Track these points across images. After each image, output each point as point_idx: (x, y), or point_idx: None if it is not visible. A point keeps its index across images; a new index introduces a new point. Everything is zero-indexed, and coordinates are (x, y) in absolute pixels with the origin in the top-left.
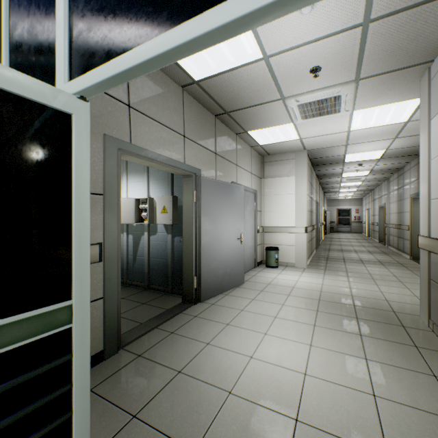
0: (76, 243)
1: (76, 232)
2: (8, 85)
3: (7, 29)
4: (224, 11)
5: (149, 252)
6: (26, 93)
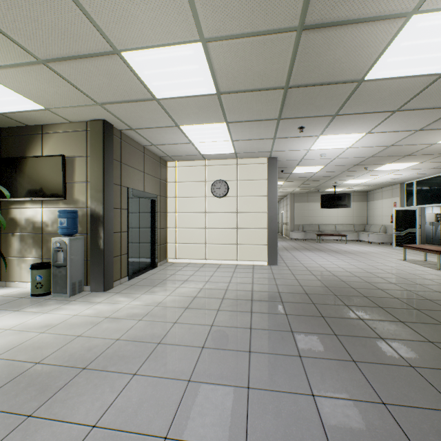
0: (416, 223)
1: (416, 222)
2: (410, 209)
3: (405, 195)
4: (429, 205)
5: (440, 232)
6: (411, 209)
